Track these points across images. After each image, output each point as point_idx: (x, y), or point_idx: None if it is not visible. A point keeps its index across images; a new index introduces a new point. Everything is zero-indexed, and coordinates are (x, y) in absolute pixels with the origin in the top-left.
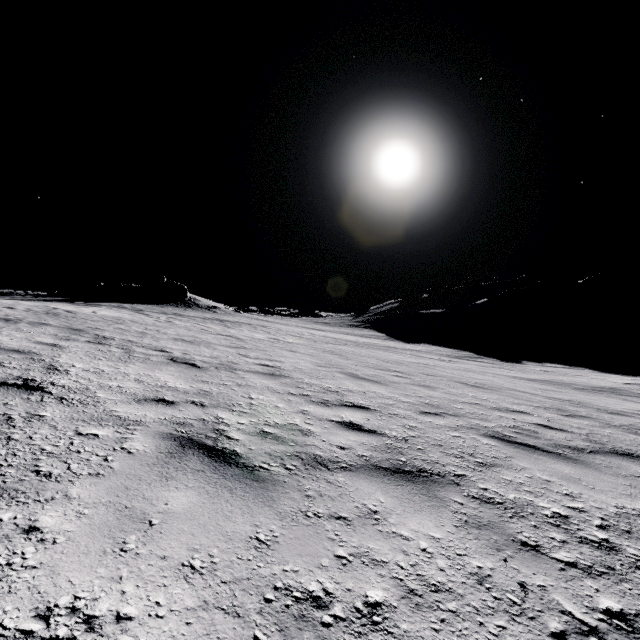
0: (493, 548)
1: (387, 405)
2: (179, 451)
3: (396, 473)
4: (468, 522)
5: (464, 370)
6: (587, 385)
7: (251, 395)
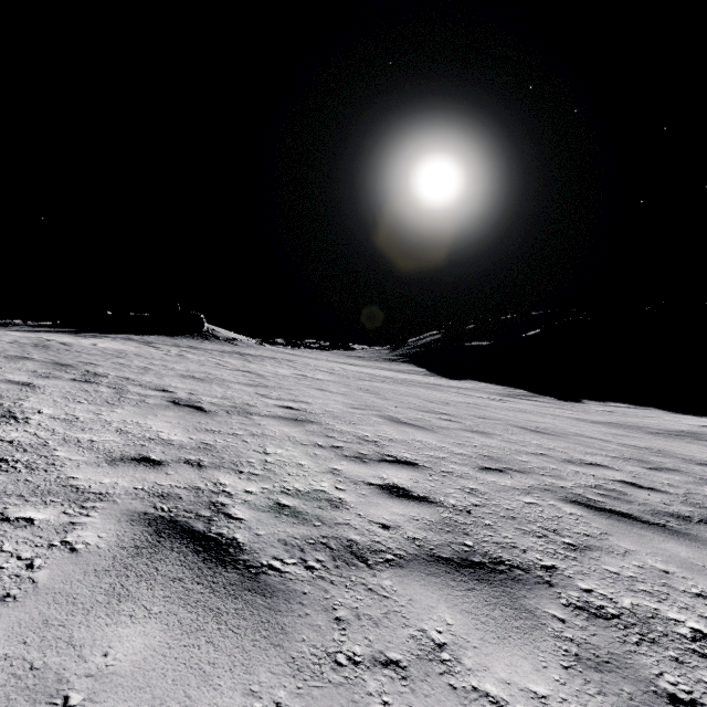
0: None
1: (438, 459)
2: (151, 543)
3: (462, 567)
4: (580, 657)
5: (519, 411)
6: (661, 428)
7: (267, 449)
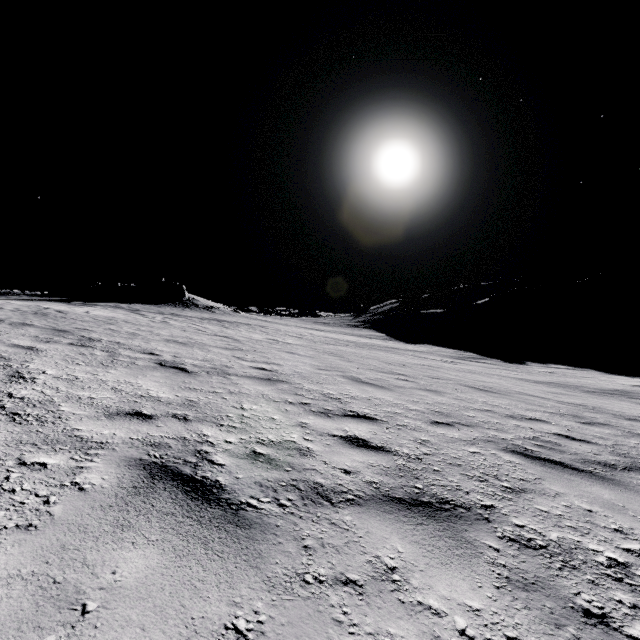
0: (550, 623)
1: (394, 414)
2: (147, 484)
3: (413, 506)
4: (510, 579)
5: (469, 372)
6: (596, 388)
7: (243, 405)
